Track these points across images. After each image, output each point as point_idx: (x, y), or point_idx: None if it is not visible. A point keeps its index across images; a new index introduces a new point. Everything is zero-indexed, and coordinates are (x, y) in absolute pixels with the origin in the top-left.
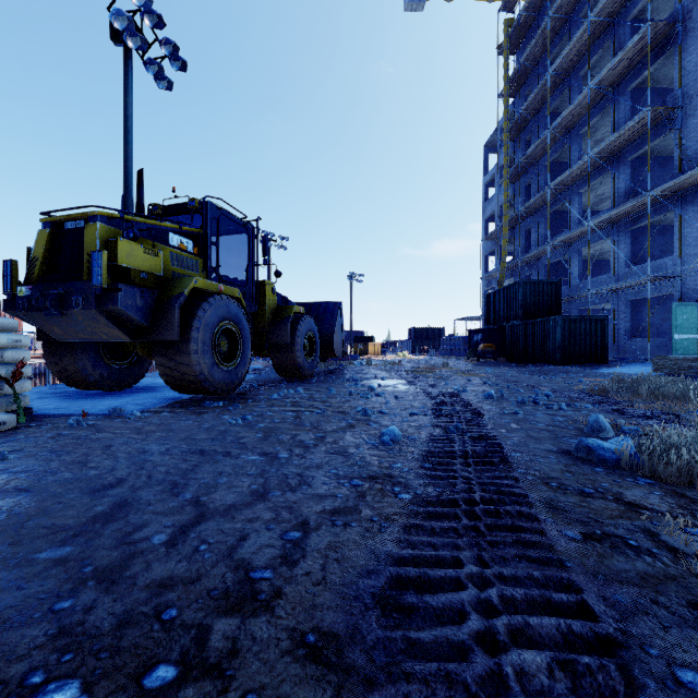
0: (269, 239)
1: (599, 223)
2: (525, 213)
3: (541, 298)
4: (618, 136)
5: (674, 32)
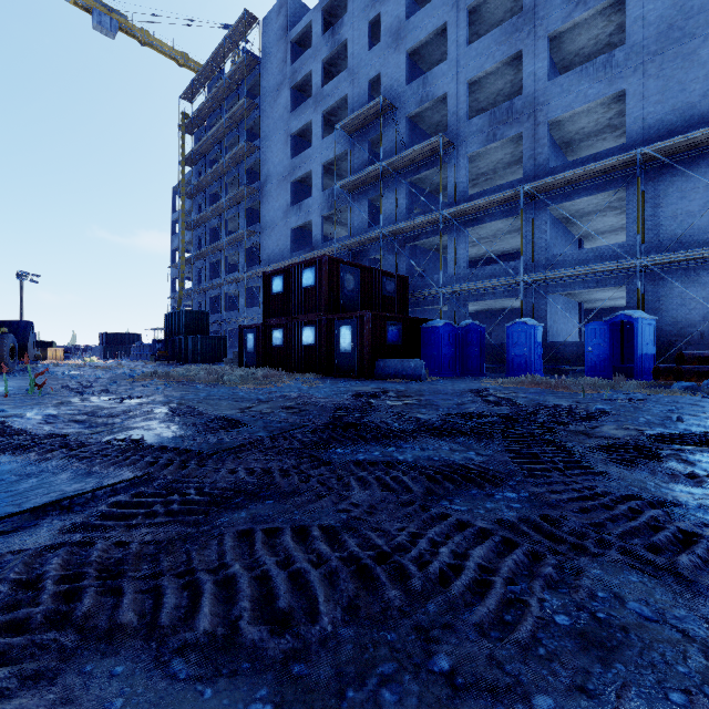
0: None
1: (231, 280)
2: (197, 257)
3: (197, 322)
4: (237, 236)
5: (258, 193)
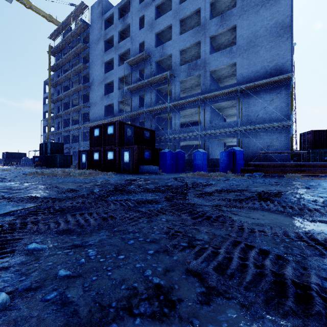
0: None
1: (74, 128)
2: (57, 116)
3: (57, 148)
4: (78, 107)
5: (88, 88)
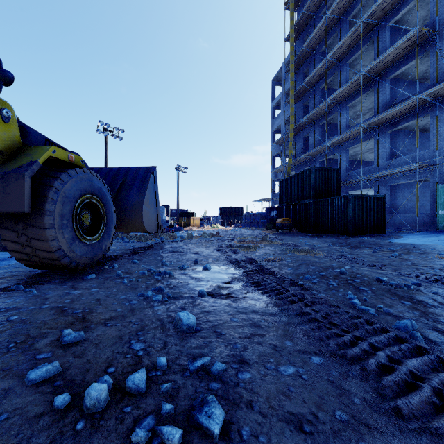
0: (106, 129)
1: (368, 125)
2: (305, 123)
3: (326, 182)
4: (386, 56)
5: None
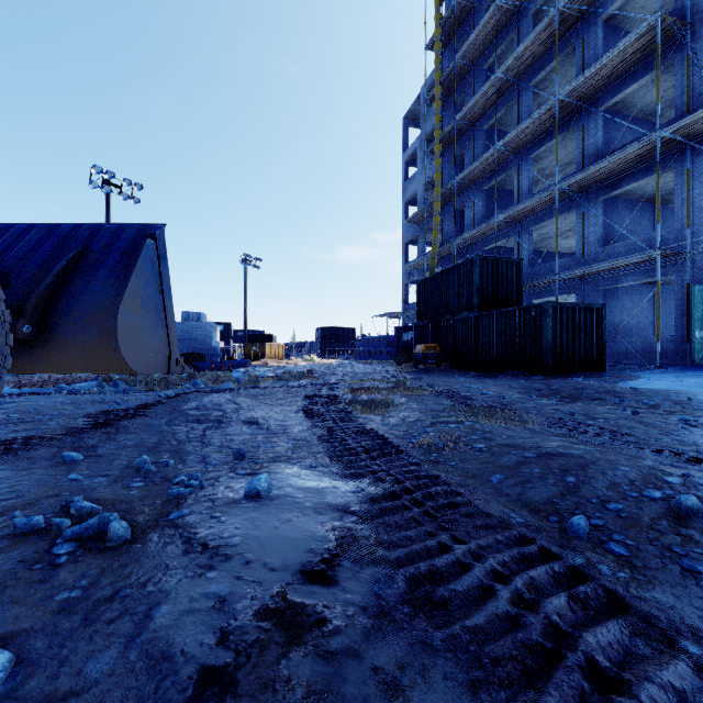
0: (108, 182)
1: (568, 187)
2: (459, 186)
3: (500, 282)
4: (601, 67)
5: None
